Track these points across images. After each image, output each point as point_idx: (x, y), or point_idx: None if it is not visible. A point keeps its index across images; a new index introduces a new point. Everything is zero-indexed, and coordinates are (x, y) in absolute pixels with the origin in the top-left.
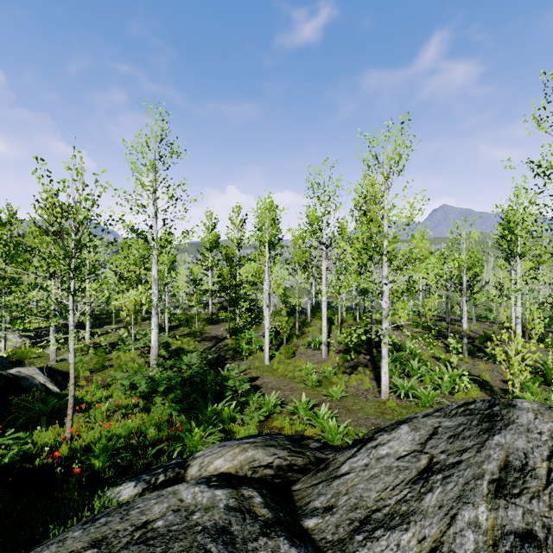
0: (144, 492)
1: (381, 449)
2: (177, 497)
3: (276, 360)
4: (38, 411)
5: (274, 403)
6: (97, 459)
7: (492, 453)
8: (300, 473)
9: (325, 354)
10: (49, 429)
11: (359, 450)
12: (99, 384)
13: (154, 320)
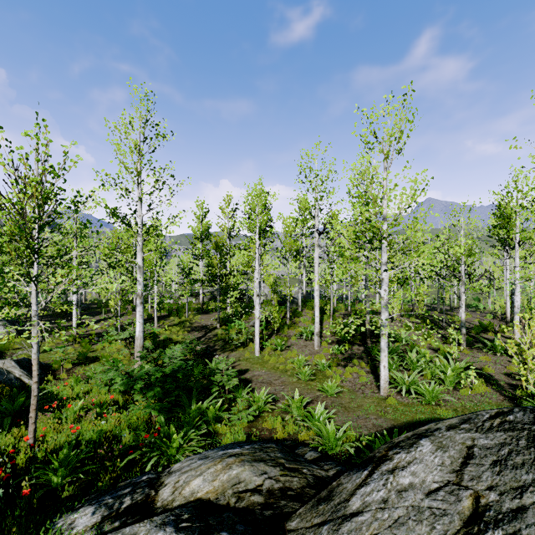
0: (103, 523)
1: (401, 476)
2: None
3: (266, 351)
4: (4, 410)
5: (264, 401)
6: (53, 475)
7: None
8: (296, 502)
9: (317, 345)
10: (10, 432)
11: (370, 475)
12: (79, 378)
13: (138, 309)
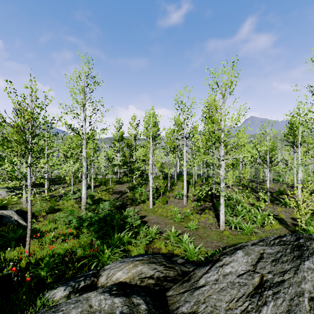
0: (70, 294)
1: (226, 268)
2: (88, 303)
3: (156, 205)
4: (10, 238)
5: (155, 233)
6: (42, 270)
7: (306, 275)
8: (171, 283)
9: (185, 202)
10: (15, 249)
11: (210, 268)
12: (50, 220)
13: (84, 181)
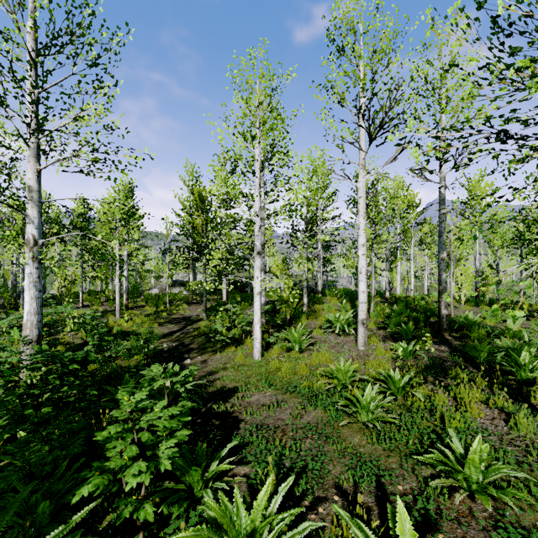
0: None
1: None
2: None
3: (273, 353)
4: None
5: None
6: None
7: None
8: None
9: (364, 342)
10: None
11: None
12: None
13: (27, 270)
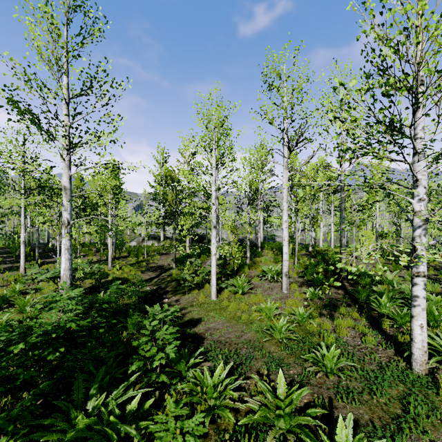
0: None
1: None
2: None
3: (225, 295)
4: None
5: (221, 393)
6: None
7: None
8: None
9: (286, 288)
10: None
11: None
12: None
13: (64, 241)
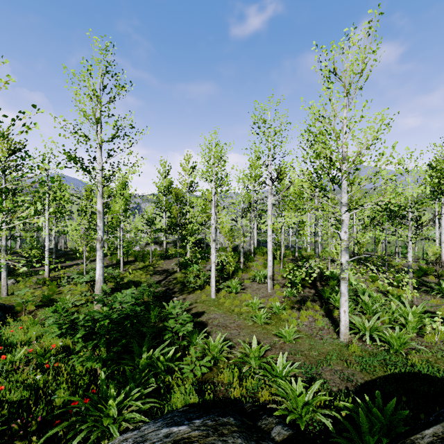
0: None
1: None
2: None
3: (222, 294)
4: None
5: (220, 349)
6: None
7: None
8: None
9: (270, 288)
10: None
11: None
12: (37, 321)
13: (98, 253)
